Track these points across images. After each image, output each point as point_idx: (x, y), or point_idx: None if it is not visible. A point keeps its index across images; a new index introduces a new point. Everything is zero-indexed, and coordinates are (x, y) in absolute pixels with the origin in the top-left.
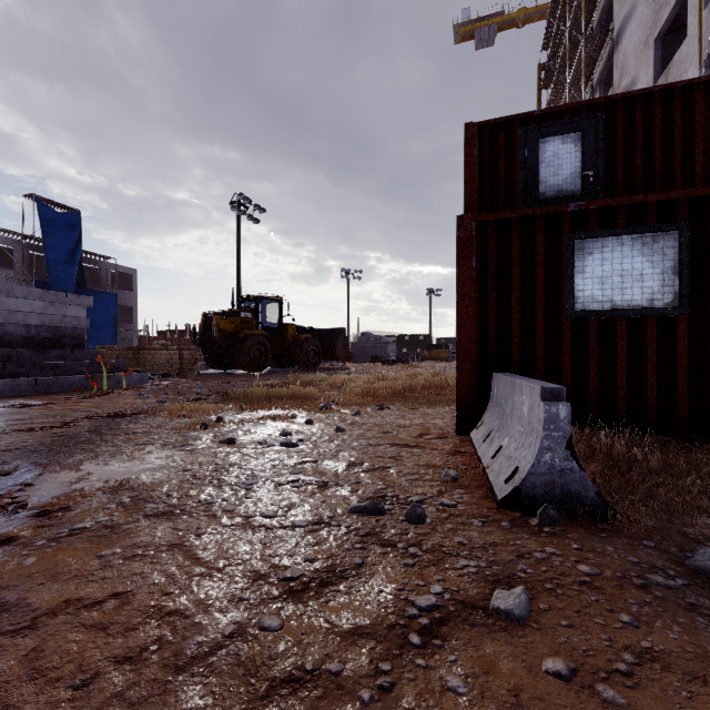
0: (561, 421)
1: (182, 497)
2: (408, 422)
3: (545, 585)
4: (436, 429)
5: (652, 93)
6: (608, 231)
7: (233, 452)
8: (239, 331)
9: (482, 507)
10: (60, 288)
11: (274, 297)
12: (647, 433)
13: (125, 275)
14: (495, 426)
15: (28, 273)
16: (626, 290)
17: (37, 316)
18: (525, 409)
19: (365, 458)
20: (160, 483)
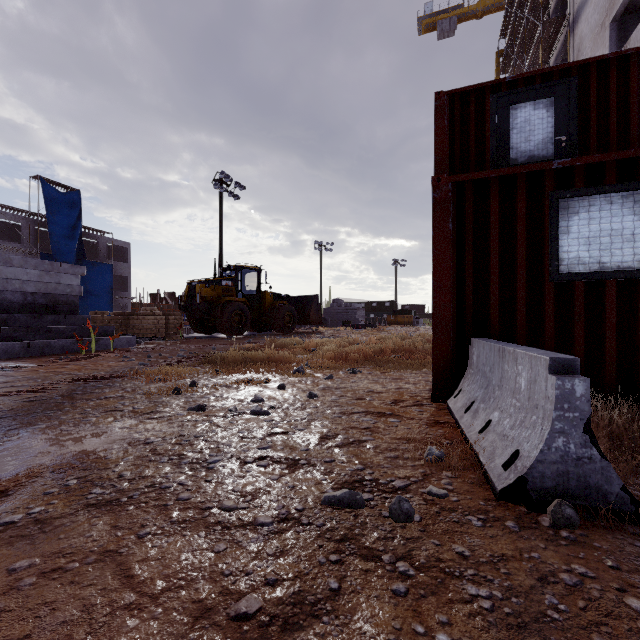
0: (578, 399)
1: (135, 479)
2: (381, 387)
3: (592, 636)
4: (410, 395)
5: (627, 56)
6: (596, 188)
7: (201, 420)
8: (220, 298)
9: (477, 497)
10: (62, 260)
11: (253, 267)
12: (639, 403)
13: (121, 248)
14: (478, 396)
15: (34, 246)
16: (615, 250)
17: (33, 284)
18: (522, 382)
19: (339, 429)
20: (115, 459)
